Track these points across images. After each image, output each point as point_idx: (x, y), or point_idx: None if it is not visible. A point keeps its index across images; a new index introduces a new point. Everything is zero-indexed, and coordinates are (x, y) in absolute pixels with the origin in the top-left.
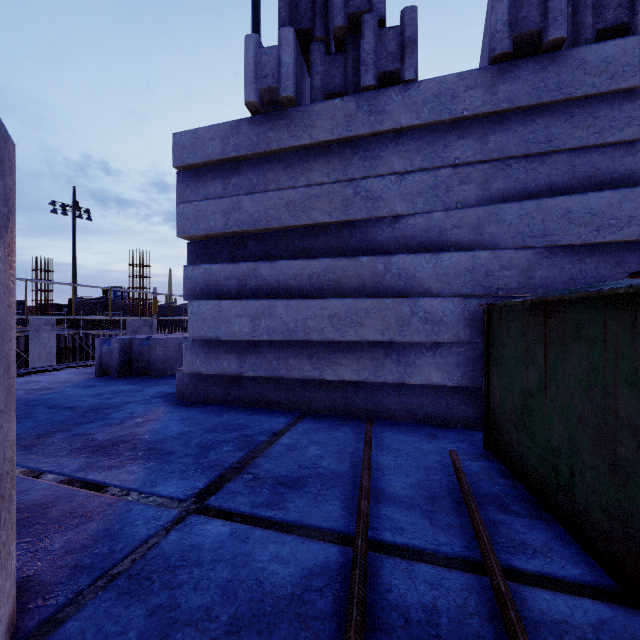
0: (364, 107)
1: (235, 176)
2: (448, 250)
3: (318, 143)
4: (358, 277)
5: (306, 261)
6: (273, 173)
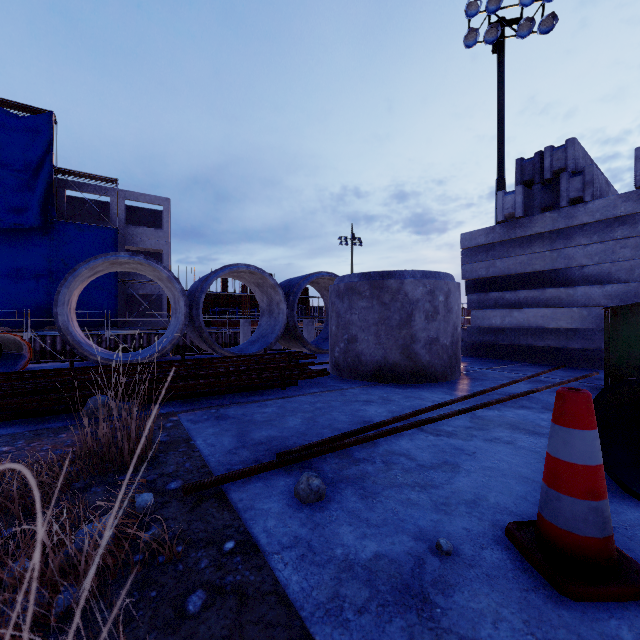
0: (562, 215)
1: (491, 250)
2: (613, 282)
3: (536, 233)
4: (558, 297)
5: (529, 291)
6: (512, 248)
